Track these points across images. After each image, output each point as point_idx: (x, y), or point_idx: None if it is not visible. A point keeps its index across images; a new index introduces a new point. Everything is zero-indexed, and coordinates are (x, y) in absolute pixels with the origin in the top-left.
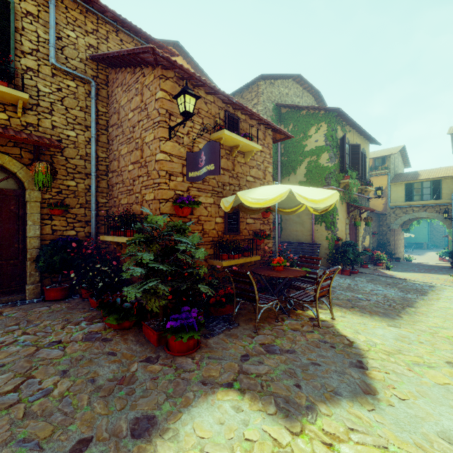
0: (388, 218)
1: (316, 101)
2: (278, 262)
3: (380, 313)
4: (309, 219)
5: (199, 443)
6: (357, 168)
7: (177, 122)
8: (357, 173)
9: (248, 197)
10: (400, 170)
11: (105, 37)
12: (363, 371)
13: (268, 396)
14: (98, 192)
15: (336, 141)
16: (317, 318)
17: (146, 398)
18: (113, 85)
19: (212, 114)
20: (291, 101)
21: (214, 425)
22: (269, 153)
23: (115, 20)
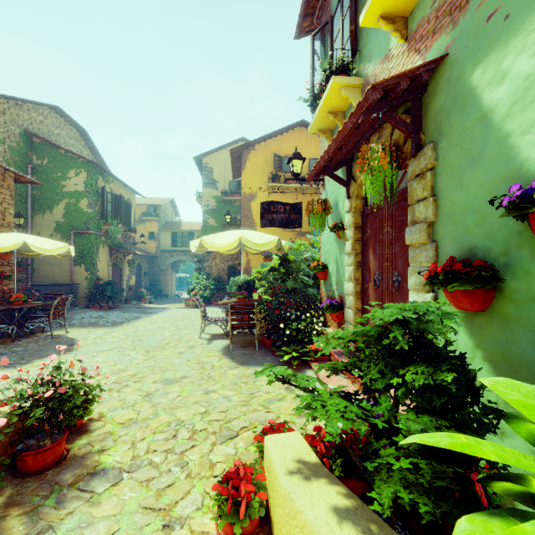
0: (159, 260)
1: (82, 137)
2: (17, 297)
3: (109, 325)
4: (68, 261)
5: None
6: (119, 216)
7: None
8: (120, 220)
9: None
10: (171, 219)
11: None
12: (72, 346)
13: None
14: None
15: (97, 189)
16: (51, 332)
17: None
18: None
19: None
20: (49, 131)
21: None
22: (10, 195)
23: None
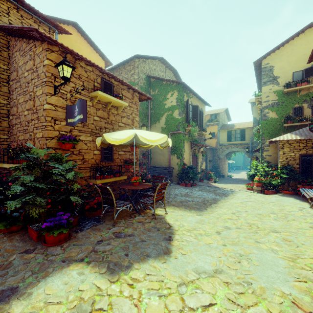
0: (218, 151)
1: (174, 76)
2: (135, 179)
3: (196, 208)
4: (167, 152)
5: (45, 298)
6: (196, 120)
7: (61, 82)
8: (197, 123)
9: (110, 137)
10: (225, 123)
11: (6, 12)
12: (169, 242)
13: (105, 263)
14: (0, 130)
15: (183, 102)
16: (154, 214)
17: (15, 276)
18: (13, 49)
19: (91, 79)
20: (158, 74)
21: (60, 286)
22: (136, 108)
23: (15, 0)
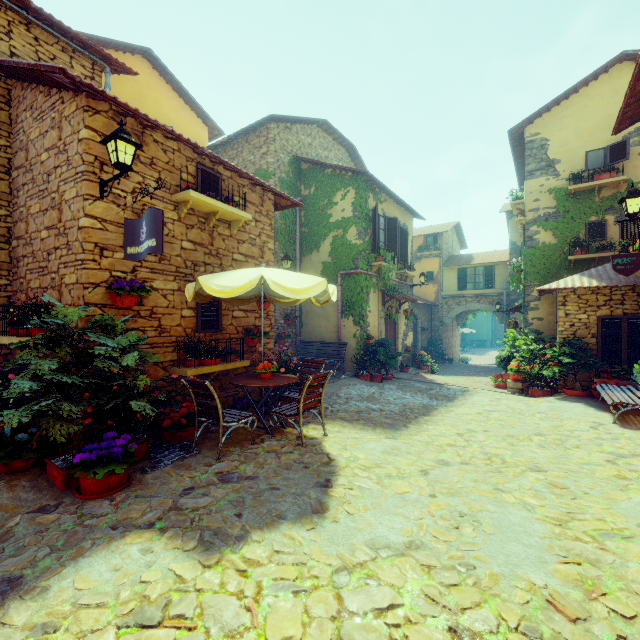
0: (440, 310)
1: (350, 157)
2: (264, 367)
3: (386, 424)
4: (335, 312)
5: (74, 596)
6: (394, 248)
7: (114, 174)
8: (394, 253)
9: (213, 284)
10: (455, 252)
11: (5, 30)
12: (325, 490)
13: (195, 531)
14: None
15: (367, 212)
16: (301, 436)
17: (19, 556)
18: (19, 106)
19: (176, 166)
20: (317, 154)
21: (106, 573)
22: (269, 224)
23: (24, 7)
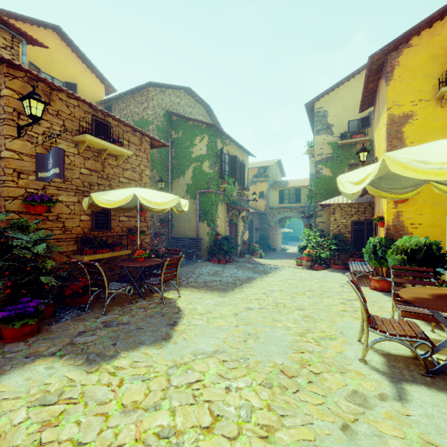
0: (268, 217)
1: (207, 113)
2: (139, 254)
3: (221, 289)
4: (195, 217)
5: None
6: (235, 176)
7: (29, 121)
8: (235, 179)
9: (101, 198)
10: (278, 179)
11: None
12: (173, 327)
13: (83, 355)
14: None
15: (216, 151)
16: (162, 297)
17: None
18: None
19: (76, 117)
20: (183, 110)
21: (20, 382)
22: (146, 158)
23: None
